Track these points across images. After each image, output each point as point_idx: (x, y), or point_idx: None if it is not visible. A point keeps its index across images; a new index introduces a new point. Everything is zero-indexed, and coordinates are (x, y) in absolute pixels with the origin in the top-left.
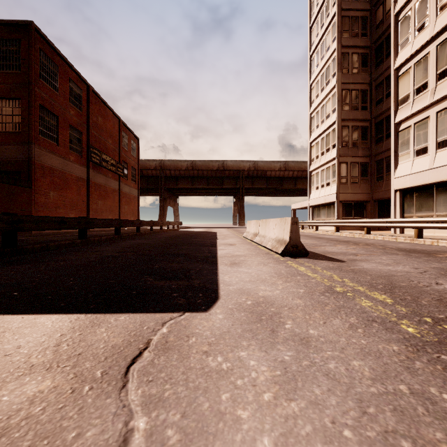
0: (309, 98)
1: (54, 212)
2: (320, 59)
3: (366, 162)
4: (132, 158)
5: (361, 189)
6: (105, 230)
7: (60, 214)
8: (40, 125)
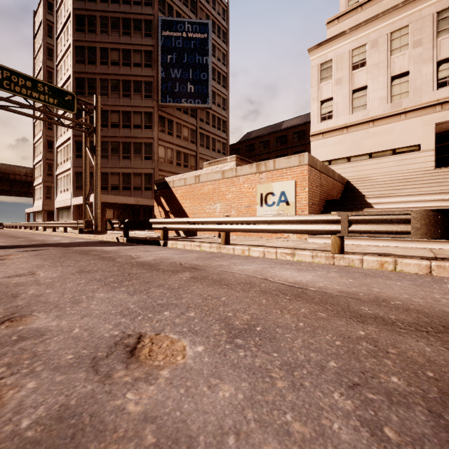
0: (34, 132)
1: None
2: None
3: None
4: None
5: None
6: None
7: None
8: None
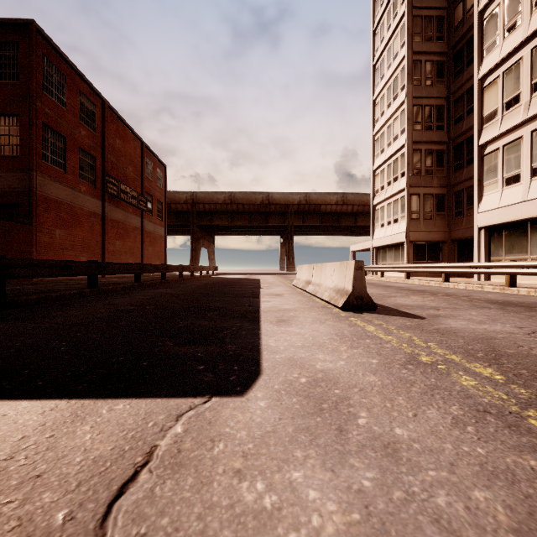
0: (373, 116)
1: (61, 255)
2: (386, 69)
3: (442, 194)
4: (157, 189)
5: (436, 227)
6: (124, 276)
7: (68, 257)
8: (44, 148)
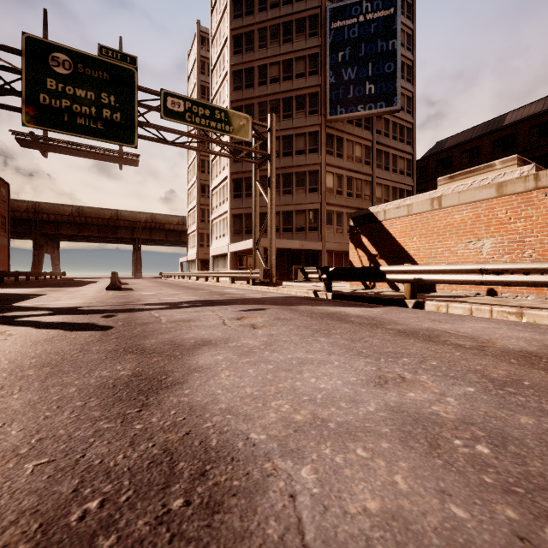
0: (187, 178)
1: None
2: (192, 154)
3: None
4: (1, 205)
5: None
6: None
7: None
8: None
